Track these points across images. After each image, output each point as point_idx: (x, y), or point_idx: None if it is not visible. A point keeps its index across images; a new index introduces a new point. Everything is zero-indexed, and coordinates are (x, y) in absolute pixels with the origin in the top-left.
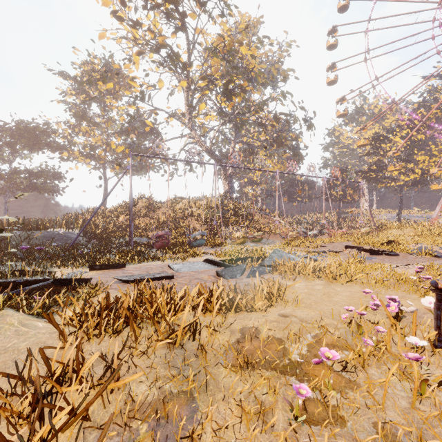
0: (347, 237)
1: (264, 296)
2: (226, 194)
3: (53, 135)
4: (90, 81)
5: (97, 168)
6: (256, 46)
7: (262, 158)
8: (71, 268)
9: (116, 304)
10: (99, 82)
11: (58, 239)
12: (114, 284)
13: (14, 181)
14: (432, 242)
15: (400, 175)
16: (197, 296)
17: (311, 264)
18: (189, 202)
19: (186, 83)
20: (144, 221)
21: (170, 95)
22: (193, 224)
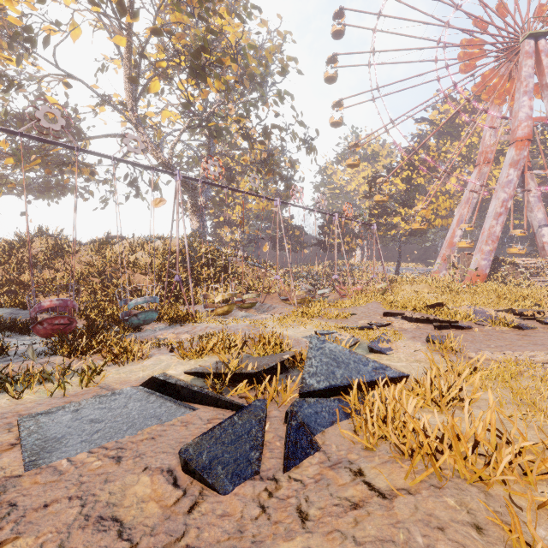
0: (367, 297)
1: None
2: (195, 235)
3: None
4: None
5: None
6: None
7: (256, 176)
8: None
9: None
10: None
11: None
12: None
13: None
14: (470, 301)
15: (401, 222)
16: None
17: None
18: (133, 243)
19: (127, 47)
20: (43, 275)
21: (101, 71)
22: (138, 280)
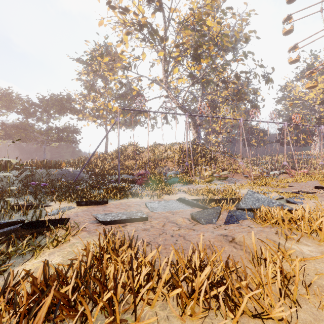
0: (310, 177)
1: (278, 285)
2: (195, 140)
3: (72, 102)
4: (92, 58)
5: (101, 124)
6: (220, 17)
7: (228, 108)
8: (64, 203)
9: (46, 291)
10: (98, 57)
11: (68, 175)
12: (91, 224)
13: (49, 135)
14: None
15: None
16: (171, 265)
17: (320, 220)
18: (165, 147)
19: (163, 54)
20: (132, 162)
21: (152, 67)
22: (168, 164)
